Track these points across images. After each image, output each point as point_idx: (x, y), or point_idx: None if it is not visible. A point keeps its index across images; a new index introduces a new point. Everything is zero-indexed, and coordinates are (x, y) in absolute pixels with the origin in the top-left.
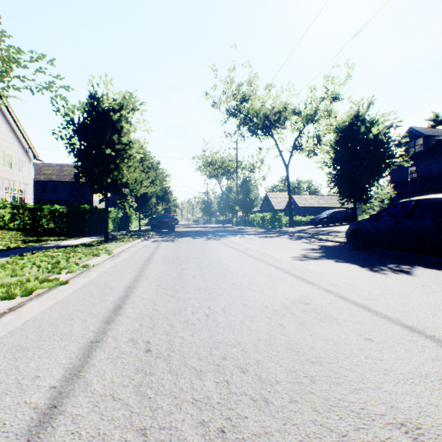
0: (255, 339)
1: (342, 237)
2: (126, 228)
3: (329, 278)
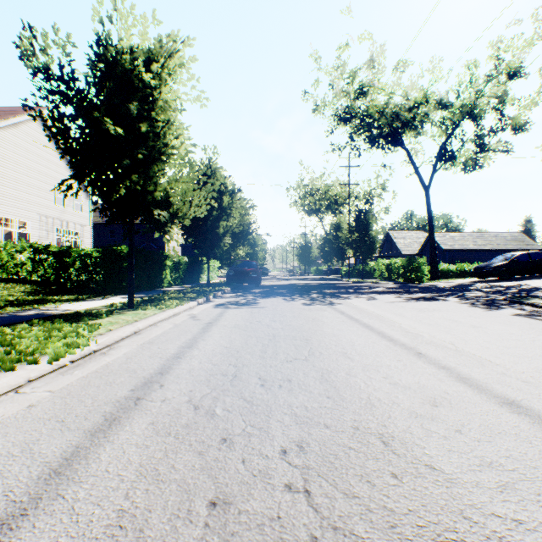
0: None
1: None
2: (194, 280)
3: None
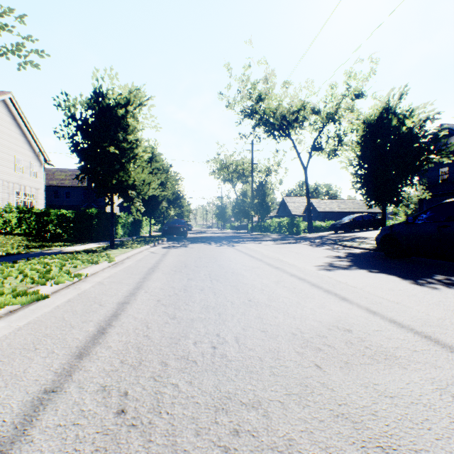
0: (284, 393)
1: (370, 244)
2: (136, 233)
3: (367, 294)
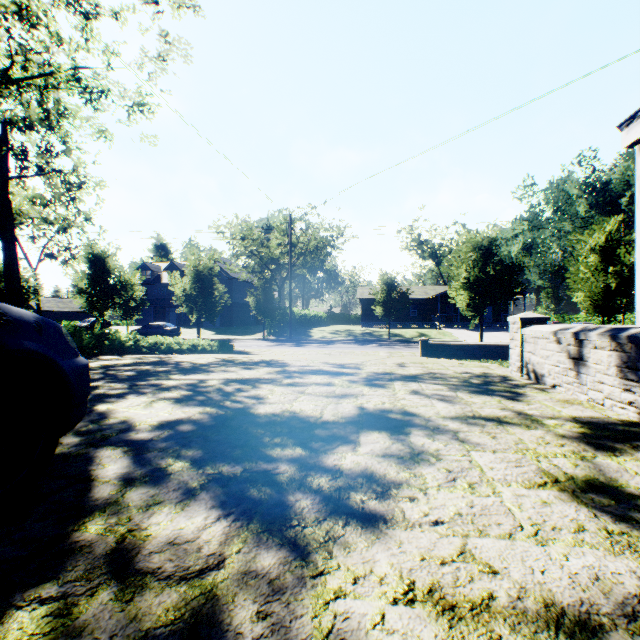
0: None
1: None
2: None
3: None
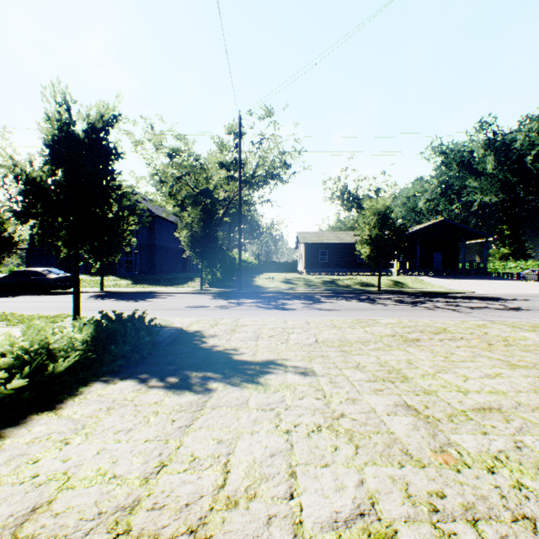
0: None
1: None
2: None
3: None
